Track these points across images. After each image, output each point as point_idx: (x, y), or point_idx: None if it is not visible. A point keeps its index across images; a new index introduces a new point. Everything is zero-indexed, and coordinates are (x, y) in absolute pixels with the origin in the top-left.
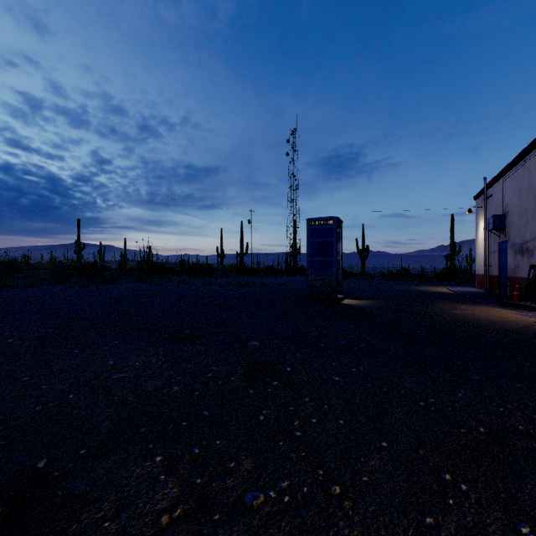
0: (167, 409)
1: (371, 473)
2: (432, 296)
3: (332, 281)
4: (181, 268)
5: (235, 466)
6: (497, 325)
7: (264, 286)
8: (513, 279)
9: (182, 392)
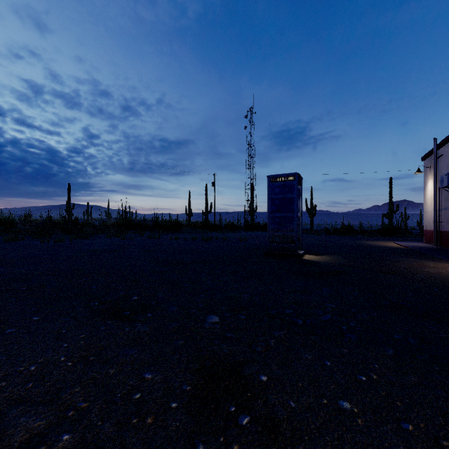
0: None
1: None
2: (389, 252)
3: (293, 237)
4: (154, 224)
5: None
6: None
7: (225, 240)
8: None
9: None
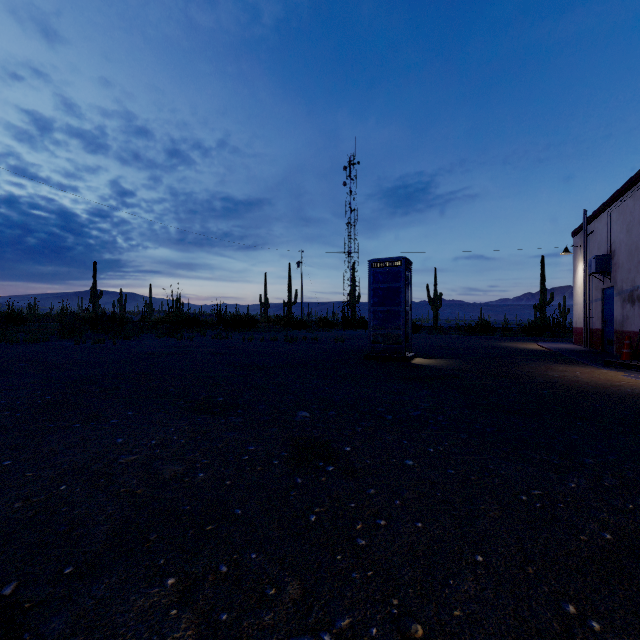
0: (189, 506)
1: (465, 604)
2: (521, 355)
3: (400, 336)
4: (217, 320)
5: (276, 593)
6: (607, 391)
7: (316, 341)
8: (621, 333)
9: (210, 481)
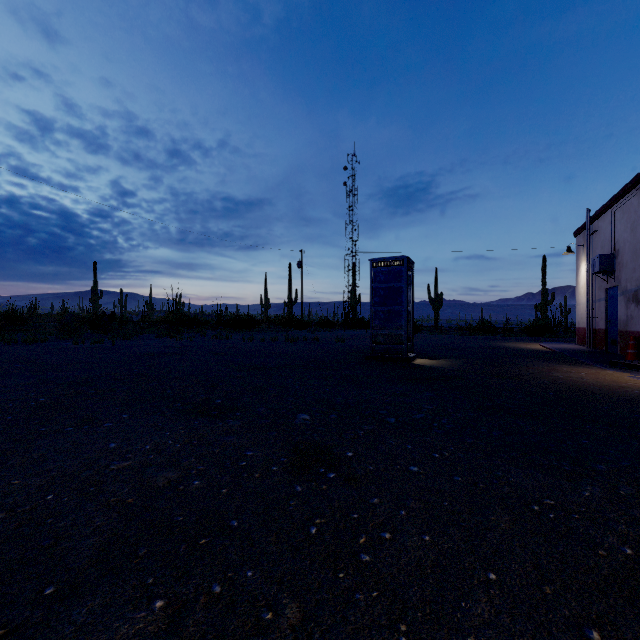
0: (182, 517)
1: (479, 630)
2: (524, 355)
3: (402, 336)
4: (217, 320)
5: (274, 617)
6: (614, 392)
7: (317, 341)
8: (625, 333)
9: (205, 489)
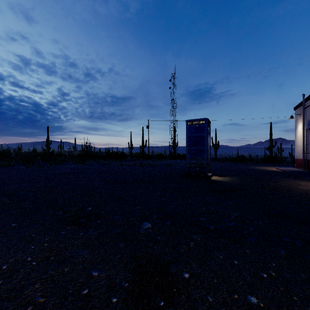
0: None
1: None
2: (271, 174)
3: (204, 164)
4: (106, 155)
5: None
6: None
7: (156, 166)
8: None
9: None
